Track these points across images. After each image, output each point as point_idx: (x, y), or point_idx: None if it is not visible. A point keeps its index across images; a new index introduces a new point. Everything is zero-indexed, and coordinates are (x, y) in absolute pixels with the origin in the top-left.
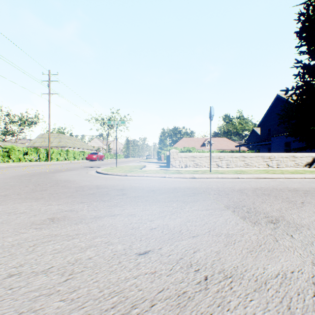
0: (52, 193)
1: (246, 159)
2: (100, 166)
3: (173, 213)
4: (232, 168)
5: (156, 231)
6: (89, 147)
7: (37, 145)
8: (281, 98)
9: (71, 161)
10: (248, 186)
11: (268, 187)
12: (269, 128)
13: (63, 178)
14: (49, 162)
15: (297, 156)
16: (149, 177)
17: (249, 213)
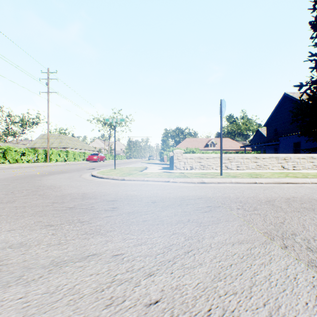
0: (19, 206)
1: (259, 160)
2: (98, 168)
3: (187, 252)
4: (242, 170)
5: (159, 313)
6: (90, 148)
7: (38, 146)
8: (289, 96)
9: (70, 162)
10: (275, 195)
11: (302, 197)
12: (276, 128)
13: (49, 183)
14: (47, 163)
15: (315, 157)
16: (150, 181)
17: (314, 253)
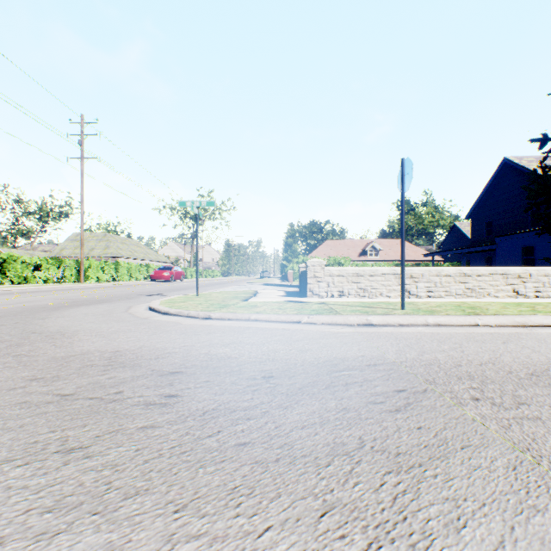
0: None
1: (470, 279)
2: (167, 293)
3: None
4: (438, 297)
5: None
6: (159, 257)
7: (67, 254)
8: (513, 164)
9: (121, 283)
10: (539, 358)
11: None
12: (488, 222)
13: (57, 325)
14: (79, 285)
15: None
16: (262, 322)
17: None
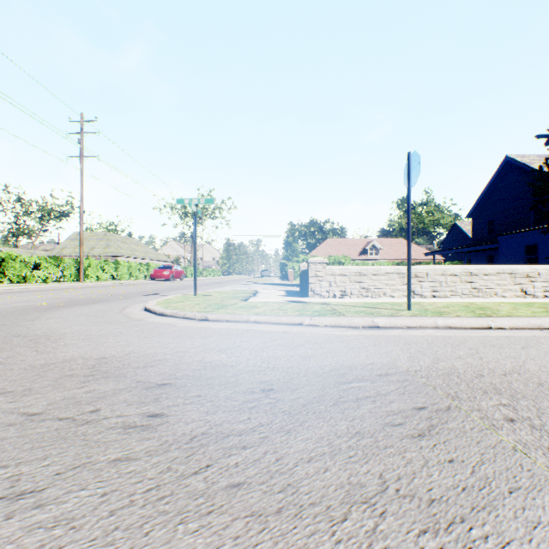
0: None
1: (476, 278)
2: (166, 292)
3: None
4: (444, 297)
5: None
6: (160, 256)
7: (68, 253)
8: (515, 162)
9: (121, 282)
10: None
11: None
12: (490, 220)
13: (45, 327)
14: (78, 284)
15: None
16: (261, 324)
17: None
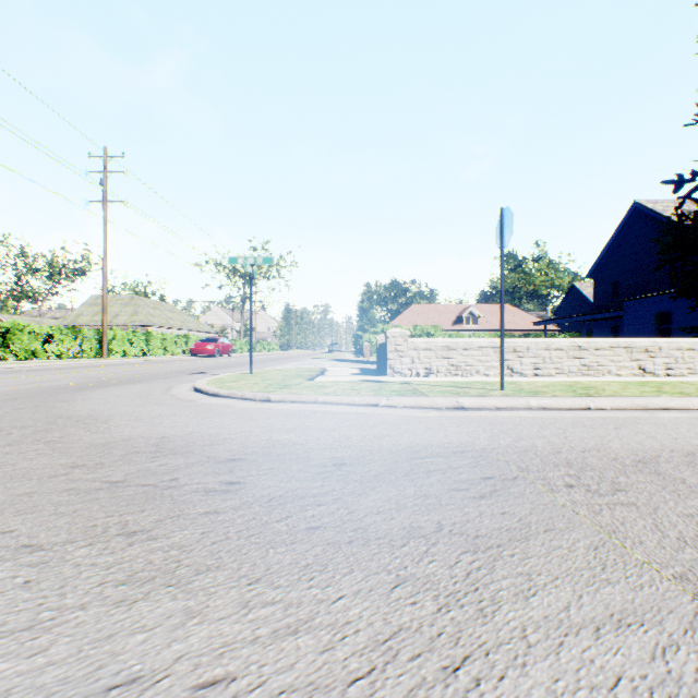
0: None
1: (586, 353)
2: (214, 371)
3: (451, 672)
4: (547, 376)
5: None
6: (201, 326)
7: (85, 321)
8: (645, 210)
9: (154, 358)
10: (652, 444)
11: None
12: (614, 282)
13: (86, 408)
14: (101, 361)
15: None
16: (331, 405)
17: None
